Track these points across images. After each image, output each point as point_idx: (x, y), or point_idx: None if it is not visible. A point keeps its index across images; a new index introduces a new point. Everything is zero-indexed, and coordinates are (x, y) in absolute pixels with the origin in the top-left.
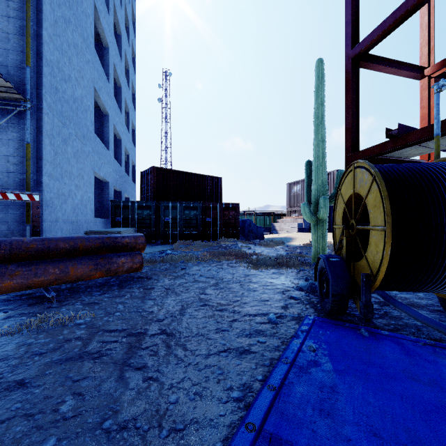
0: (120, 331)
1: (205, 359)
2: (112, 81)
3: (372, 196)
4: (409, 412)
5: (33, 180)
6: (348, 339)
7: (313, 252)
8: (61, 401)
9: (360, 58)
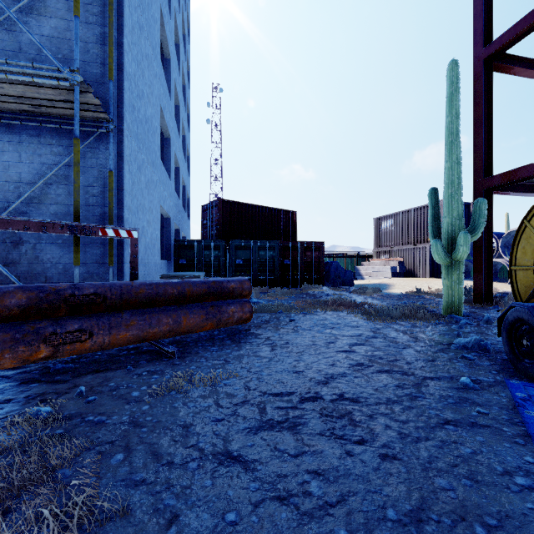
0: (287, 395)
1: (432, 433)
2: (173, 98)
3: None
4: None
5: (114, 215)
6: None
7: (445, 301)
8: (302, 481)
9: (494, 59)
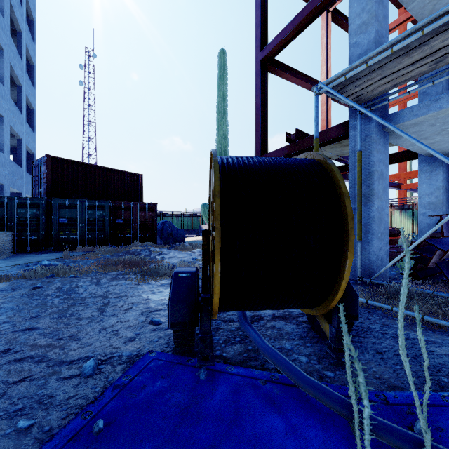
0: None
1: None
2: None
3: None
4: None
5: None
6: (172, 392)
7: None
8: None
9: (268, 62)
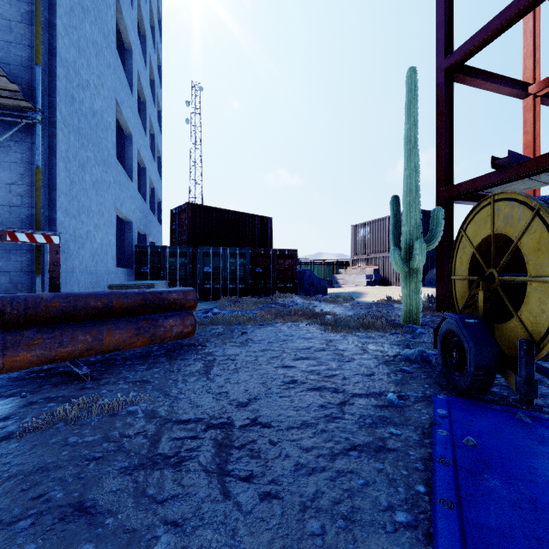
0: (194, 421)
1: (332, 461)
2: (136, 93)
3: (532, 236)
4: None
5: (43, 217)
6: (508, 428)
7: (404, 310)
8: (151, 536)
9: (455, 70)
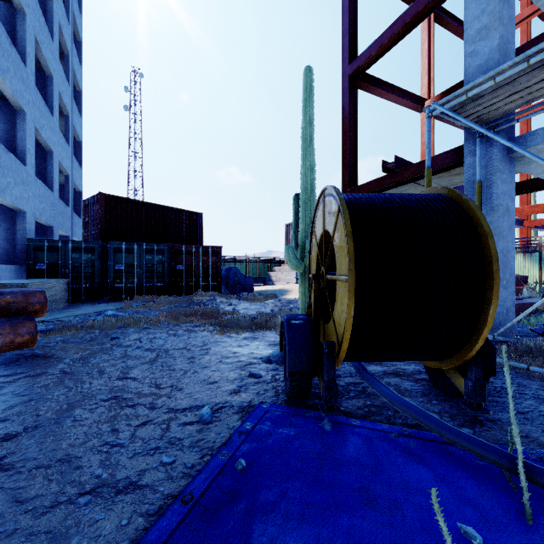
0: None
1: (39, 517)
2: (32, 64)
3: (338, 233)
4: None
5: None
6: (301, 440)
7: (301, 308)
8: None
9: (358, 77)
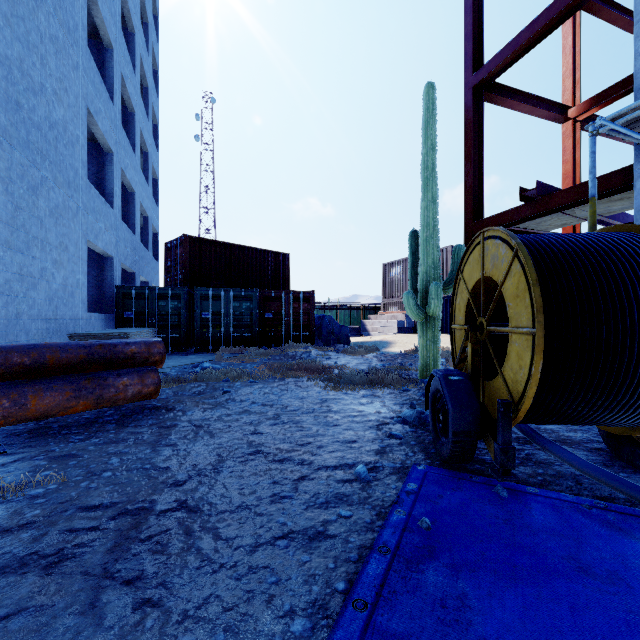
0: (106, 507)
1: (250, 554)
2: (119, 101)
3: (512, 281)
4: (586, 639)
5: None
6: (478, 504)
7: (421, 363)
8: None
9: (484, 88)
